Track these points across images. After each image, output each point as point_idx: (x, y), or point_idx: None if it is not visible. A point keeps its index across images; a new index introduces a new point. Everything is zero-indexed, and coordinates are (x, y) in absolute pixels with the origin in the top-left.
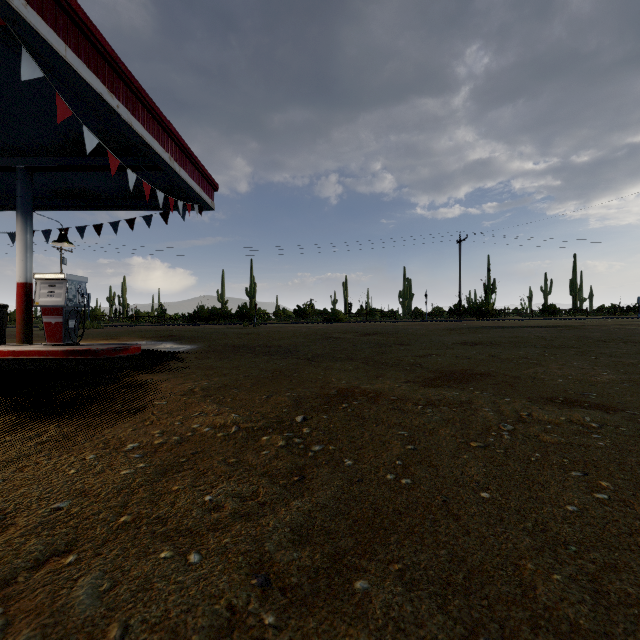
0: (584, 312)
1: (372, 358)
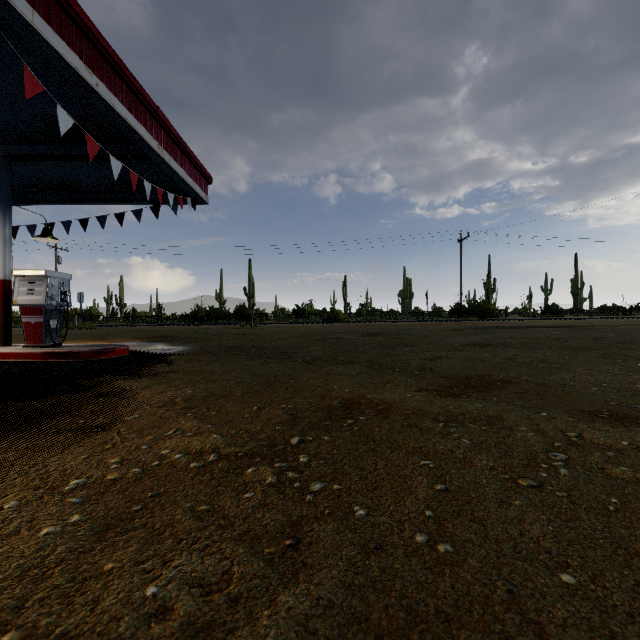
0: (587, 312)
1: (376, 361)
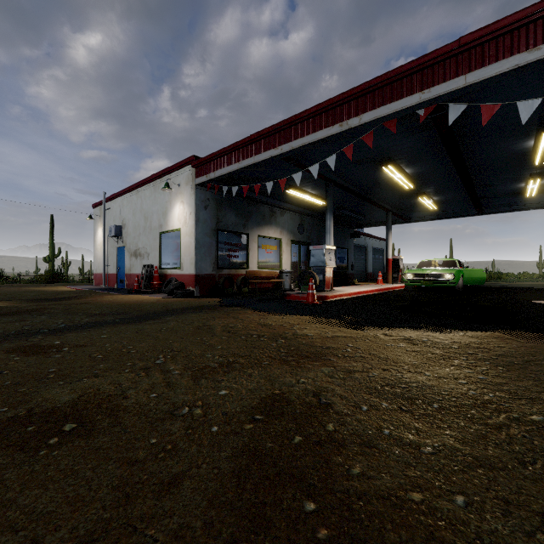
0: None
1: None
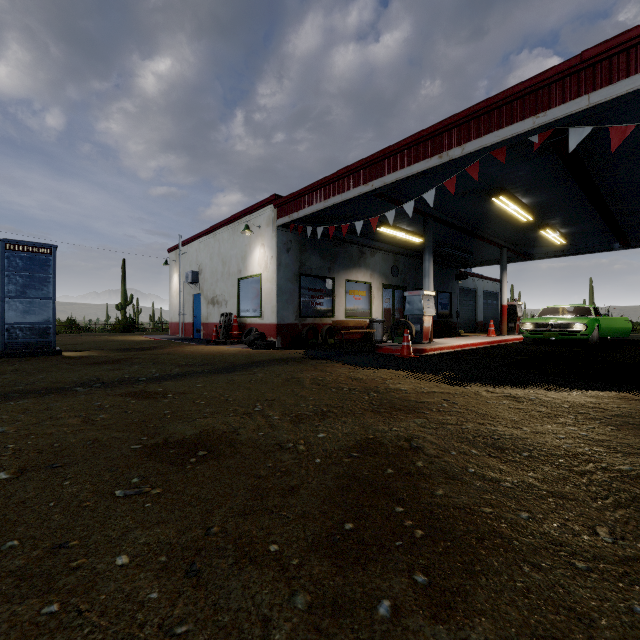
0: None
1: None
